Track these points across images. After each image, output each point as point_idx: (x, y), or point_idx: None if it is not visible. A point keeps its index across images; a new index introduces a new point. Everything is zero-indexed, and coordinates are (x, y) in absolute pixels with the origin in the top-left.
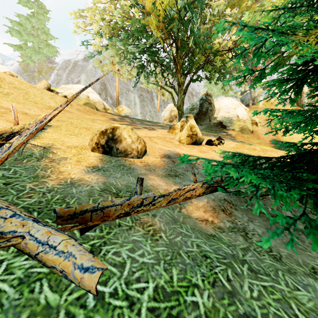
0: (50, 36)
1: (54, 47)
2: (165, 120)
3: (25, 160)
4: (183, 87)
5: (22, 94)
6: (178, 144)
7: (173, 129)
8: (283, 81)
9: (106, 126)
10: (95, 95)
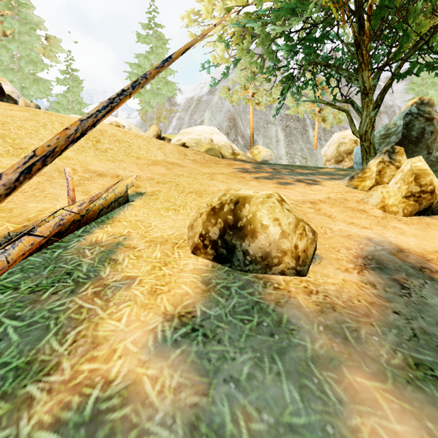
0: (169, 71)
1: (173, 84)
2: (328, 161)
3: (49, 291)
4: (372, 96)
5: (123, 148)
6: (382, 215)
7: (358, 180)
8: None
9: (224, 193)
10: (221, 137)
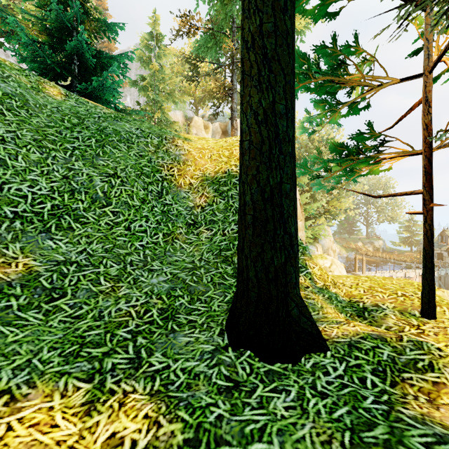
0: None
1: None
2: None
3: None
4: None
5: None
6: None
7: None
8: (26, 46)
9: None
10: None
